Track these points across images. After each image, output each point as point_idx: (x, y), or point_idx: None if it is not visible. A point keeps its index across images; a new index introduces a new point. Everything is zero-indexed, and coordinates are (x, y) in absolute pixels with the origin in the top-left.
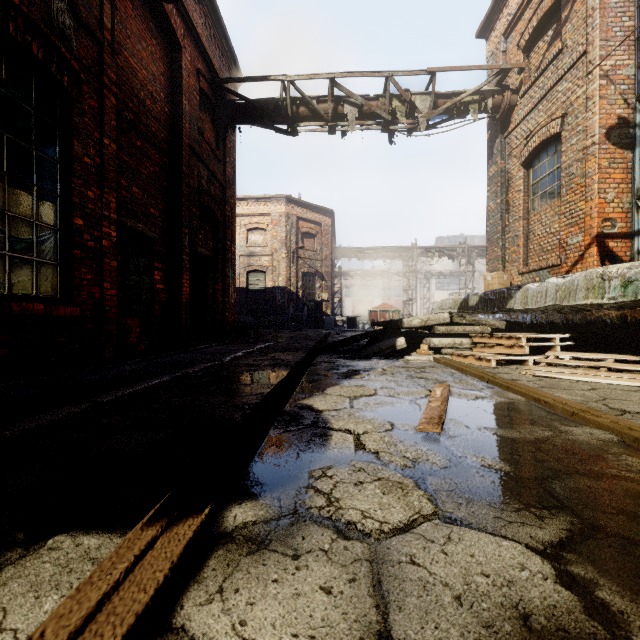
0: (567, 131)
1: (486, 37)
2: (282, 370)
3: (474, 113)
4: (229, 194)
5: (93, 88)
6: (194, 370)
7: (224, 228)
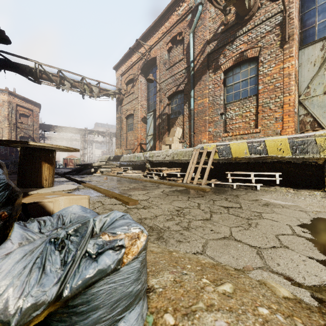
0: (135, 114)
1: (116, 71)
2: (61, 178)
3: (112, 98)
4: None
5: None
6: None
7: None
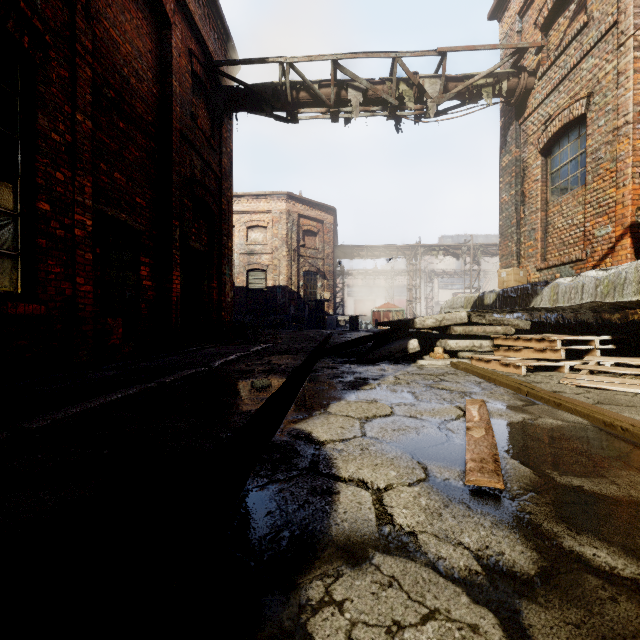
0: (594, 112)
1: (499, 18)
2: (277, 378)
3: (487, 97)
4: (225, 186)
5: (63, 55)
6: (172, 379)
7: (220, 222)
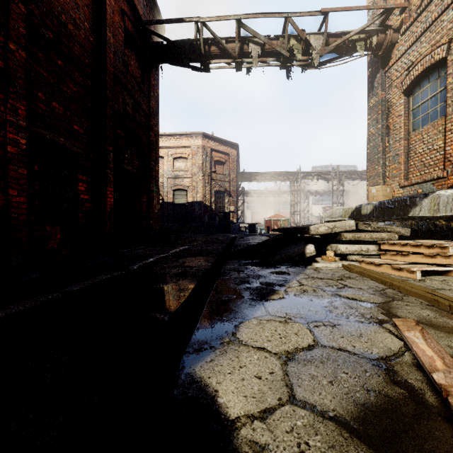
0: None
1: None
2: (187, 283)
3: (360, 49)
4: (153, 123)
5: None
6: (82, 286)
7: (149, 150)
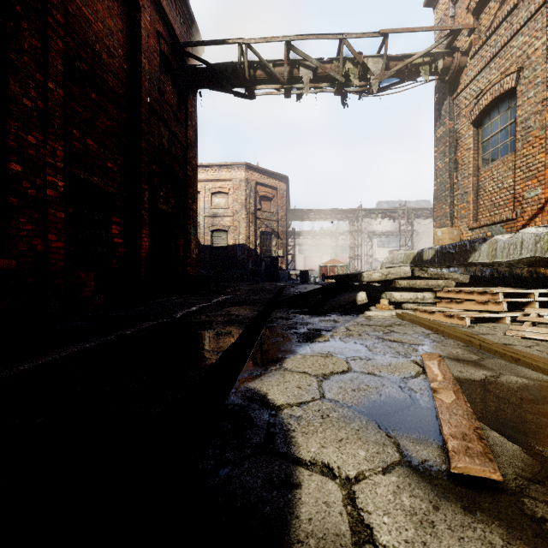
0: (523, 85)
1: (433, 6)
2: (234, 329)
3: (425, 74)
4: (191, 155)
5: (35, 26)
6: (133, 330)
7: (186, 187)
